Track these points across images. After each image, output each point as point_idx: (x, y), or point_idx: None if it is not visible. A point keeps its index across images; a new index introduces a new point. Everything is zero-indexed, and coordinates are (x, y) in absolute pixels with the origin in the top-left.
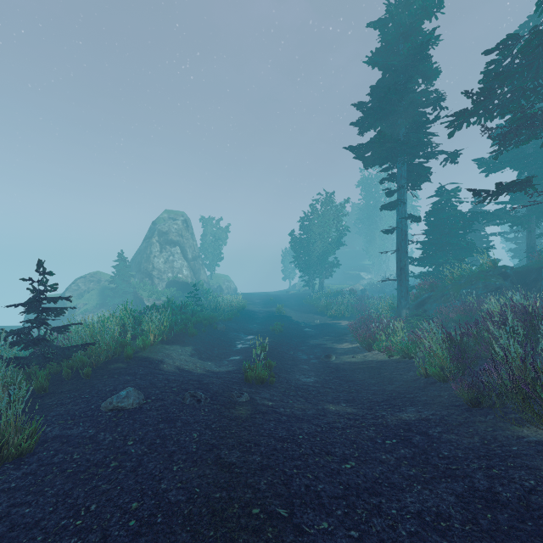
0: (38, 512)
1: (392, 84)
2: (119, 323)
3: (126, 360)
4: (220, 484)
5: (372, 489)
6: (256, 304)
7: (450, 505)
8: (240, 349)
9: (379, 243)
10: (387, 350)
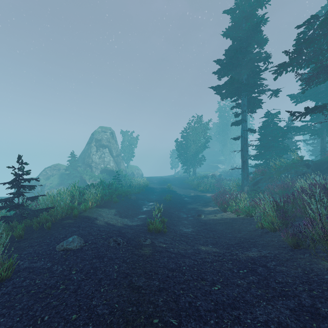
0: (9, 321)
1: (238, 48)
2: (70, 195)
3: (74, 217)
4: (131, 301)
5: (233, 305)
6: (155, 183)
7: (287, 316)
8: (145, 211)
9: (229, 147)
10: (236, 212)
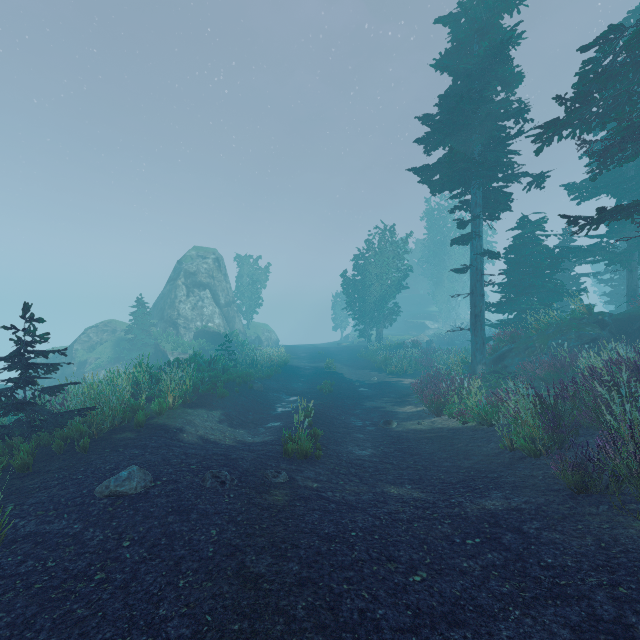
0: None
1: (465, 92)
2: (132, 382)
3: (137, 428)
4: (241, 608)
5: (452, 616)
6: (301, 358)
7: None
8: (280, 414)
9: (448, 286)
10: (460, 415)
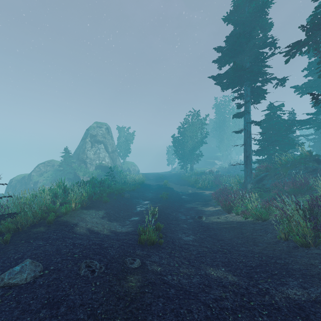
0: None
1: (241, 32)
2: (53, 194)
3: (48, 224)
4: None
5: None
6: (151, 180)
7: None
8: (139, 212)
9: (226, 143)
10: (243, 214)
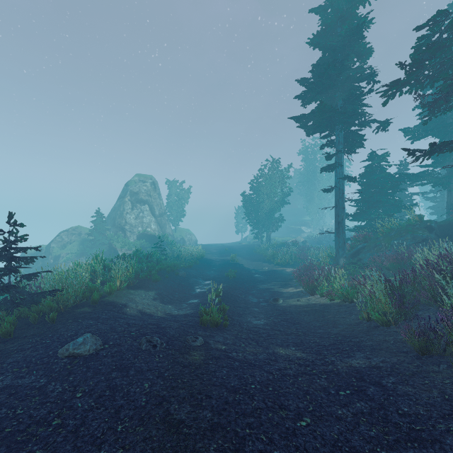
0: None
1: (331, 61)
2: (90, 270)
3: (93, 304)
4: (165, 449)
5: None
6: (213, 253)
7: None
8: (198, 293)
9: (317, 202)
10: (328, 295)
